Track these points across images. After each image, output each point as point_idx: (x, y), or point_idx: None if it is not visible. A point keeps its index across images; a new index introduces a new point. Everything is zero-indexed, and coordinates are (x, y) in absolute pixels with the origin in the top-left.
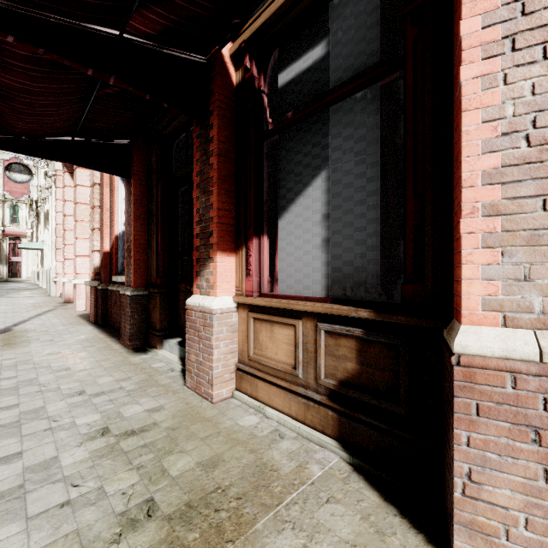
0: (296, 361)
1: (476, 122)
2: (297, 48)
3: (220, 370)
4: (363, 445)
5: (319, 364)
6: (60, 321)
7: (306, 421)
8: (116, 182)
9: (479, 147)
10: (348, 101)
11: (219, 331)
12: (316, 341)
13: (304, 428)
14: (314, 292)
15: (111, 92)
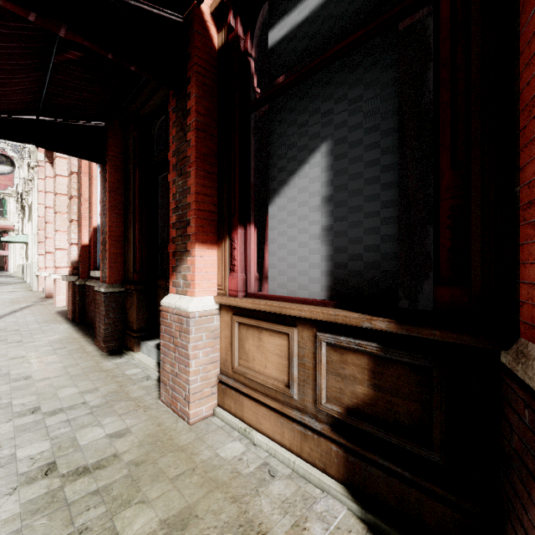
0: (290, 378)
1: None
2: None
3: (199, 384)
4: (379, 496)
5: (320, 384)
6: (35, 318)
7: (302, 454)
8: (94, 171)
9: None
10: (355, 54)
11: (198, 338)
12: (315, 354)
13: (300, 464)
14: (312, 293)
15: (73, 57)
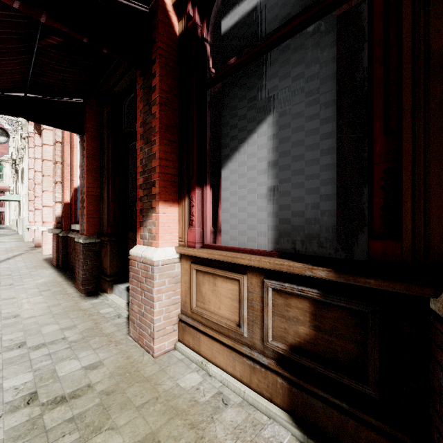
0: (241, 319)
1: None
2: None
3: (162, 322)
4: (319, 424)
5: (267, 324)
6: (25, 265)
7: (251, 385)
8: (74, 140)
9: None
10: (297, 37)
11: (161, 283)
12: (262, 298)
13: (249, 393)
14: (259, 244)
15: (54, 42)
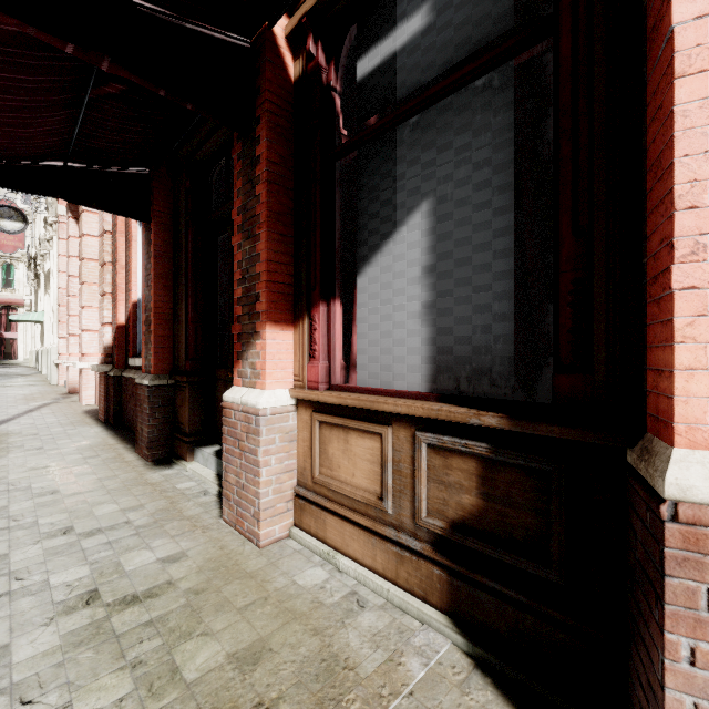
0: (383, 489)
1: (701, 94)
2: (384, 20)
3: (271, 498)
4: (489, 626)
5: (419, 495)
6: (57, 420)
7: (398, 581)
8: (133, 230)
9: (708, 138)
10: (462, 93)
11: (269, 441)
12: (414, 459)
13: (395, 592)
14: (410, 384)
15: (113, 91)
